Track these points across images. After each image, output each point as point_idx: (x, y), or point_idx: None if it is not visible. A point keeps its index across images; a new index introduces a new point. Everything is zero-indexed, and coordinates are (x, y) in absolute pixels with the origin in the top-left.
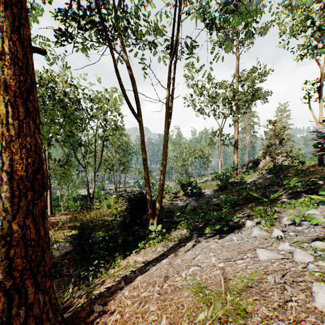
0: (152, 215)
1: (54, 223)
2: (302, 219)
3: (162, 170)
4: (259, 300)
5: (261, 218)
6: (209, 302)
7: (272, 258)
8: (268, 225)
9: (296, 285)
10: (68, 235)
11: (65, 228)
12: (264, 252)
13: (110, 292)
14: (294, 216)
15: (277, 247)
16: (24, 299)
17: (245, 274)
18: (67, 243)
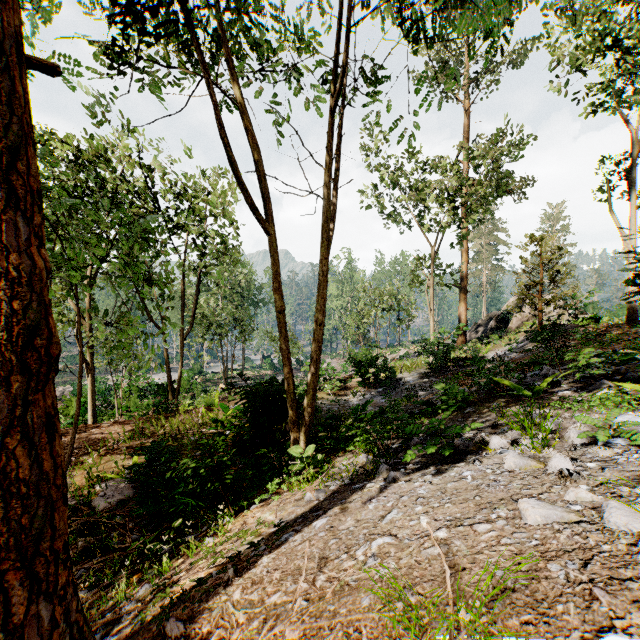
0: (296, 425)
1: (99, 441)
2: (610, 434)
3: (316, 333)
4: (534, 625)
5: (521, 430)
6: (420, 626)
7: (556, 521)
8: (537, 446)
9: (619, 588)
10: (125, 465)
11: (120, 451)
12: (537, 506)
13: (204, 591)
14: (590, 427)
15: (563, 495)
16: (3, 616)
17: (497, 559)
18: (122, 482)
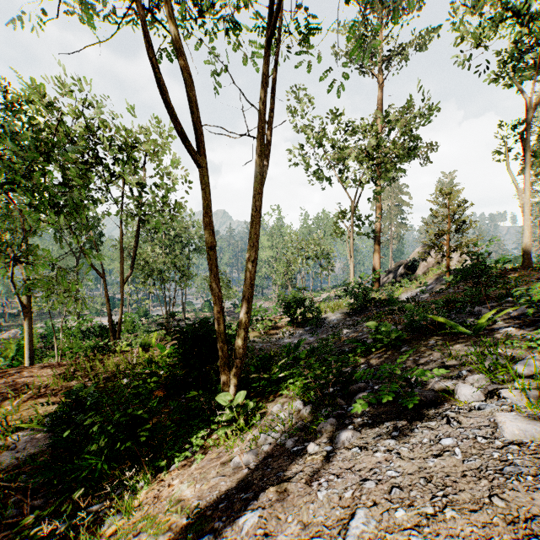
0: (227, 367)
1: (26, 385)
2: None
3: (247, 270)
4: None
5: (485, 374)
6: None
7: None
8: (531, 401)
9: None
10: (49, 411)
11: (46, 395)
12: None
13: None
14: None
15: None
16: None
17: None
18: (38, 433)
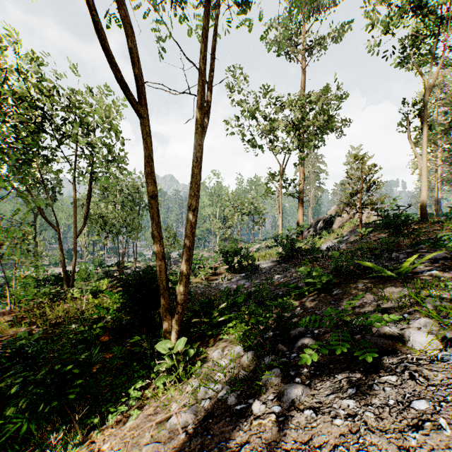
0: (168, 313)
1: None
2: None
3: (188, 219)
4: None
5: (428, 318)
6: None
7: None
8: None
9: None
10: None
11: None
12: None
13: None
14: None
15: None
16: None
17: None
18: None
